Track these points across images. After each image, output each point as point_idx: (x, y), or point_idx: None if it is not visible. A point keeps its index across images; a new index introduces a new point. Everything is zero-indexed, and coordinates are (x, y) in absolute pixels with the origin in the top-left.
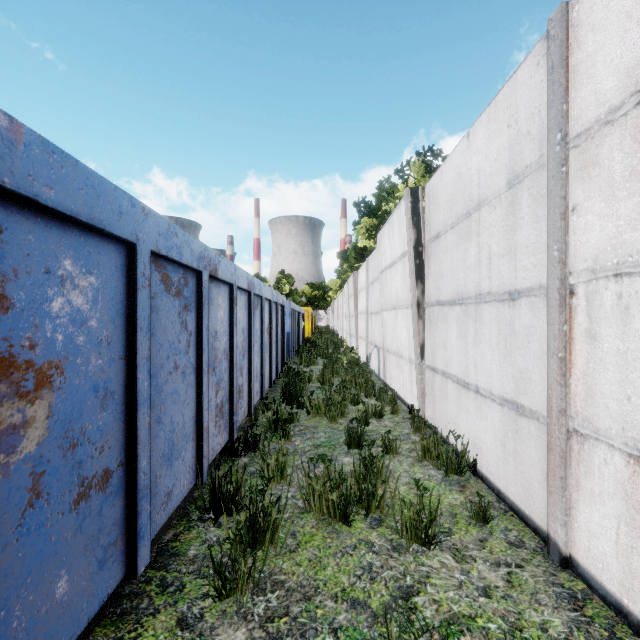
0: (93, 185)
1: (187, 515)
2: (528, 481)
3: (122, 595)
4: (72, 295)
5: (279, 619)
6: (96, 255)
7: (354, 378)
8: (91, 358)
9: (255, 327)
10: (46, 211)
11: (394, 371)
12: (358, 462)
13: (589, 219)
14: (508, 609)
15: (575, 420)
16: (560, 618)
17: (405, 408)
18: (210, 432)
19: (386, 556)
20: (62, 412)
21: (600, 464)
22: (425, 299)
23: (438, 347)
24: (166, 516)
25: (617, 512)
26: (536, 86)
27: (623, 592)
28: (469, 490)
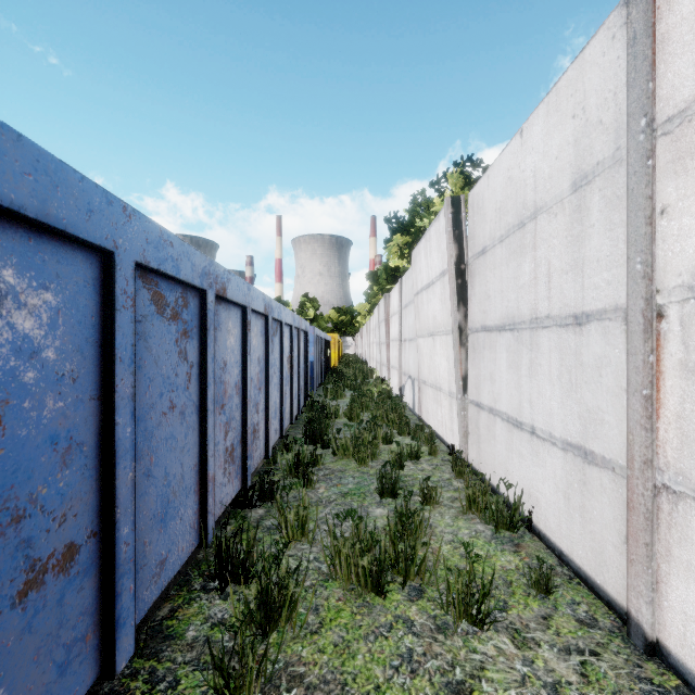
0: (47, 171)
1: (188, 583)
2: (600, 544)
3: (99, 694)
4: (16, 317)
5: None
6: (54, 265)
7: (386, 413)
8: (46, 400)
9: (273, 356)
10: None
11: (431, 406)
12: (392, 514)
13: (685, 223)
14: None
15: (665, 473)
16: None
17: (444, 448)
18: (217, 481)
19: (429, 639)
20: None
21: None
22: (468, 324)
23: (484, 379)
24: (158, 590)
25: None
26: (611, 64)
27: None
28: (525, 550)
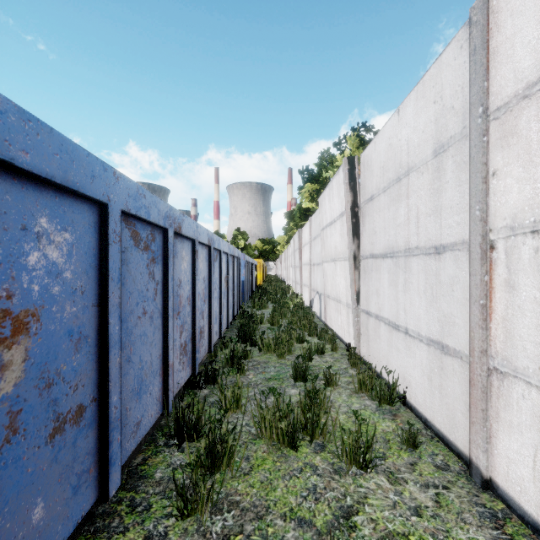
0: (67, 151)
1: (155, 441)
2: (452, 412)
3: (96, 514)
4: (48, 250)
5: (234, 537)
6: (71, 214)
7: (299, 320)
8: (66, 306)
9: (214, 276)
10: (22, 173)
11: (333, 314)
12: (303, 393)
13: (508, 182)
14: (437, 527)
15: (495, 359)
16: (484, 536)
17: (343, 346)
18: (175, 368)
19: (328, 478)
20: (38, 355)
21: (518, 399)
22: (360, 252)
23: (372, 294)
24: (135, 443)
25: (534, 442)
26: (459, 66)
27: (539, 513)
28: (400, 418)
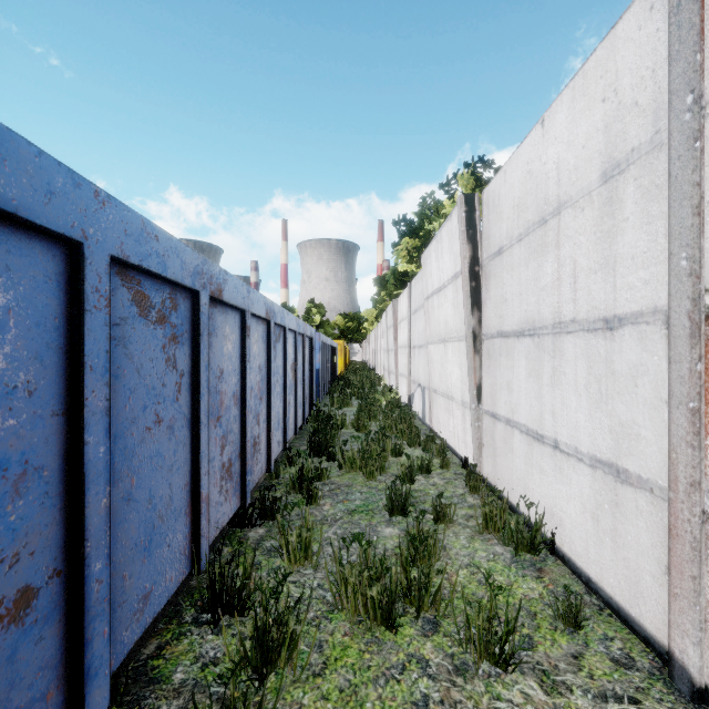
0: None
1: (178, 615)
2: (635, 572)
3: None
4: None
5: None
6: (3, 255)
7: (395, 423)
8: None
9: (276, 364)
10: None
11: (442, 415)
12: (403, 534)
13: None
14: None
15: None
16: None
17: (457, 460)
18: (213, 501)
19: (447, 683)
20: None
21: None
22: (483, 330)
23: (500, 388)
24: (141, 629)
25: None
26: (648, 39)
27: None
28: (548, 576)
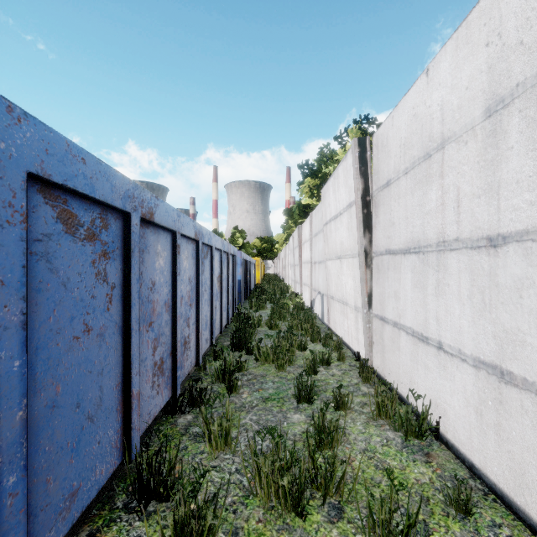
0: None
1: (111, 500)
2: (520, 465)
3: None
4: None
5: None
6: None
7: (300, 323)
8: None
9: (204, 276)
10: None
11: (338, 317)
12: (309, 420)
13: None
14: None
15: None
16: None
17: (350, 354)
18: (145, 395)
19: None
20: None
21: None
22: (373, 248)
23: (388, 297)
24: (68, 525)
25: None
26: None
27: None
28: (435, 460)
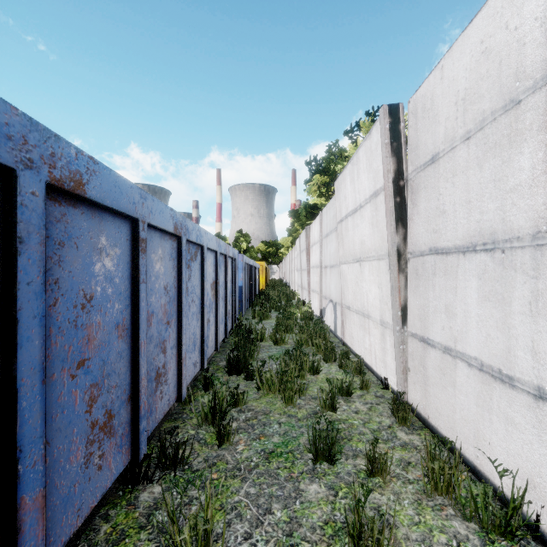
0: None
1: None
2: None
3: None
4: None
5: None
6: None
7: (310, 337)
8: None
9: (191, 283)
10: None
11: (356, 331)
12: (332, 497)
13: None
14: None
15: None
16: None
17: (374, 379)
18: (66, 485)
19: None
20: None
21: None
22: (408, 247)
23: (434, 311)
24: None
25: None
26: None
27: None
28: None
